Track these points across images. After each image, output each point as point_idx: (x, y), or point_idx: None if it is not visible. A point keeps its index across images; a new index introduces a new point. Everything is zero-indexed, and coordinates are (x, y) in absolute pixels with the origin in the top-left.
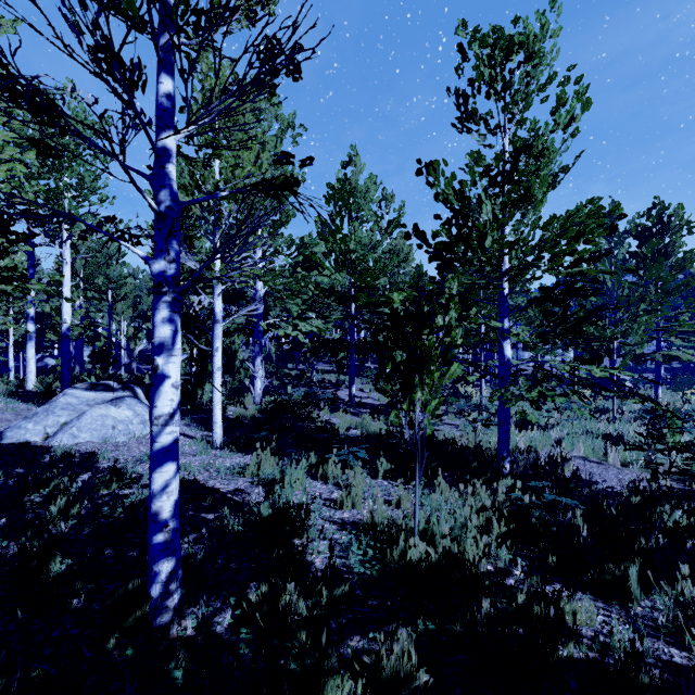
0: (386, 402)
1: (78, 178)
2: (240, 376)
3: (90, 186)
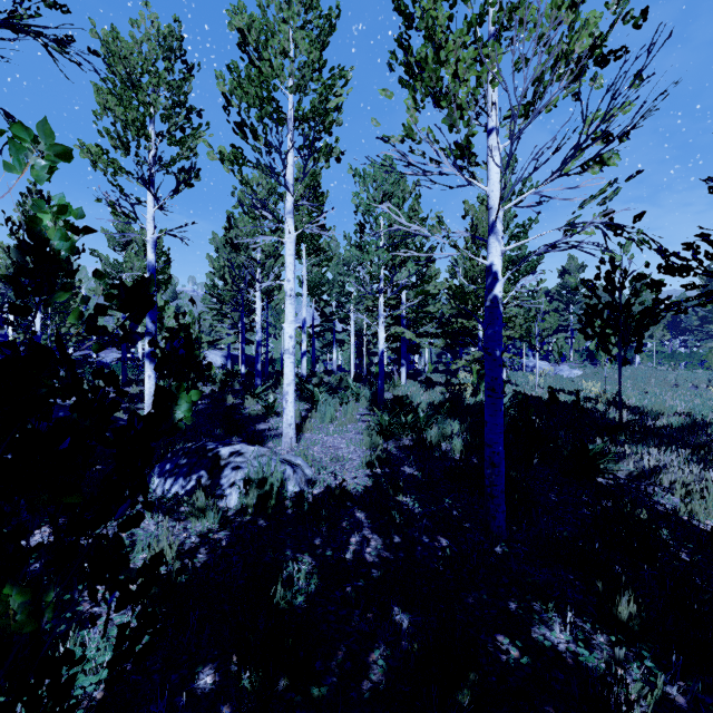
0: None
1: None
2: None
3: None
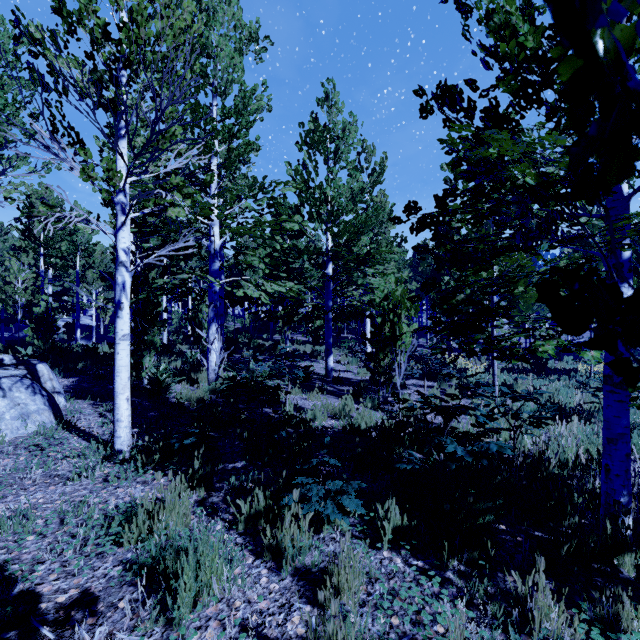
0: (367, 376)
1: None
2: None
3: (3, 110)
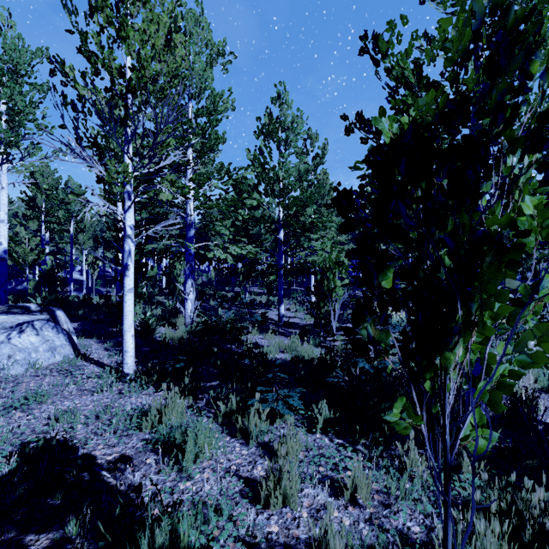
0: (311, 321)
1: (12, 103)
2: (182, 297)
3: (23, 111)
